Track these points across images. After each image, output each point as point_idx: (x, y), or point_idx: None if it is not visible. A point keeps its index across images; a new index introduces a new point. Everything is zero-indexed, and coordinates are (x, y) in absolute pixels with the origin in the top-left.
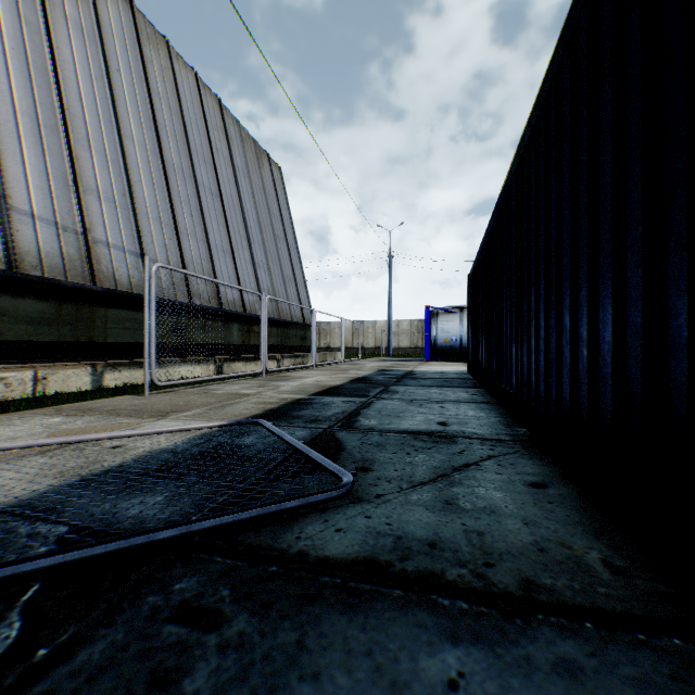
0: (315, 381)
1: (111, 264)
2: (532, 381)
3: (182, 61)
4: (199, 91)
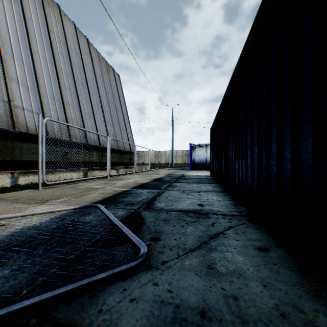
0: (134, 180)
1: (25, 119)
2: (249, 182)
3: (67, 17)
4: (76, 34)
